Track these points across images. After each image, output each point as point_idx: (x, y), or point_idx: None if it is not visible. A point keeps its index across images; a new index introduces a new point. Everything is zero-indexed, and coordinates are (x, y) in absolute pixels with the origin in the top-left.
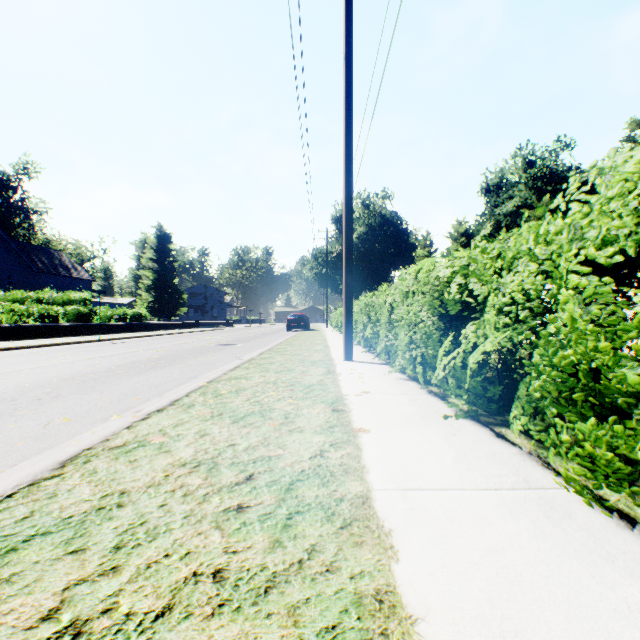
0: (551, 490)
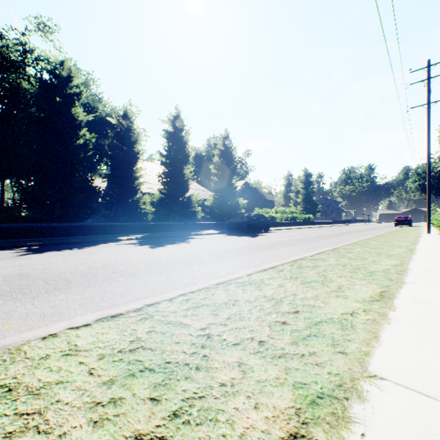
0: None
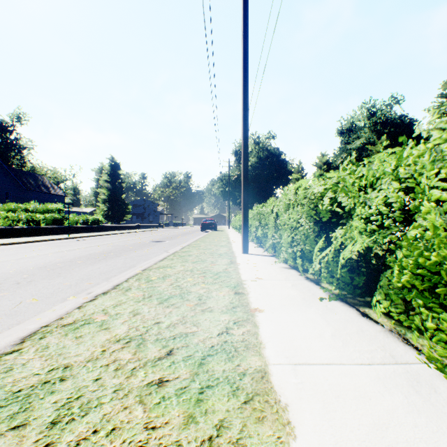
0: (414, 365)
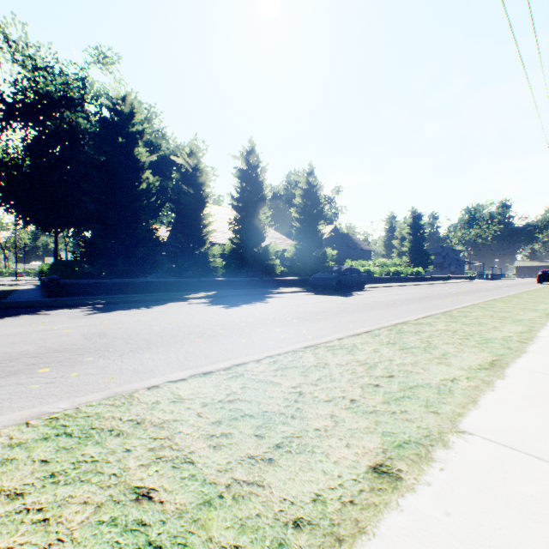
0: None
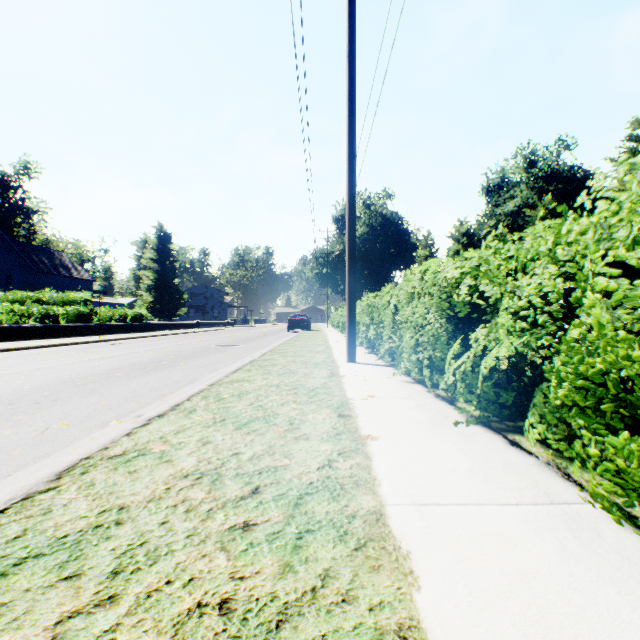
0: (575, 505)
